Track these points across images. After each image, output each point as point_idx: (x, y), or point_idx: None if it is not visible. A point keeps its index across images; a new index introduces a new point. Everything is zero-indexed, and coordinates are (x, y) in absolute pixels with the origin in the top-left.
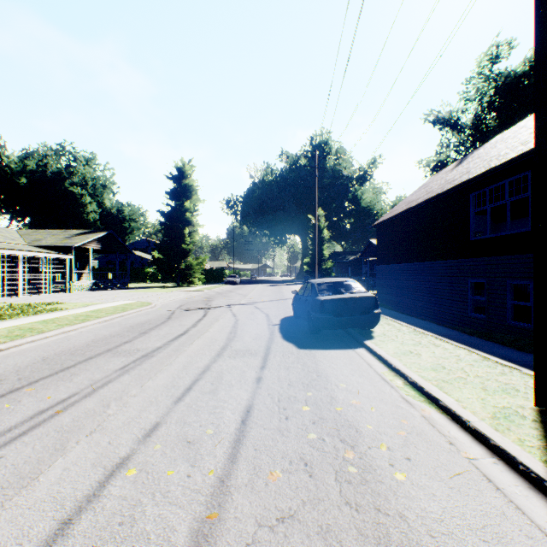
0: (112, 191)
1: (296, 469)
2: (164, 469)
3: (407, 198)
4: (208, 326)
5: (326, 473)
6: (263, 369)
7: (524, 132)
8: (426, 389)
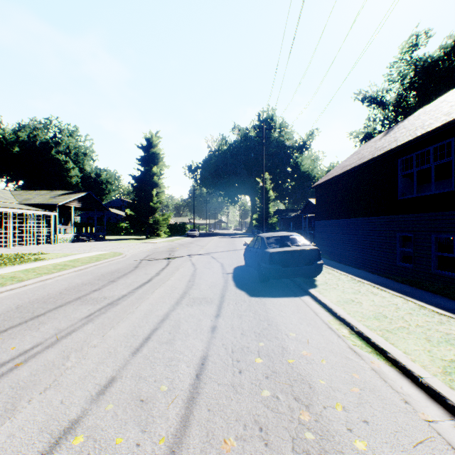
0: (91, 158)
1: (250, 436)
2: (113, 436)
3: (341, 164)
4: (170, 275)
5: (282, 440)
6: (218, 318)
7: (445, 105)
8: (372, 340)
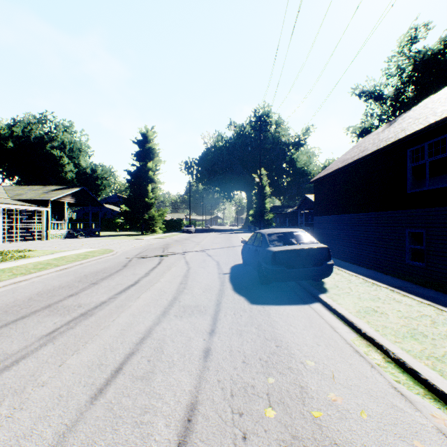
0: (87, 153)
1: None
2: None
3: (340, 158)
4: (160, 276)
5: None
6: (212, 335)
7: None
8: (423, 375)
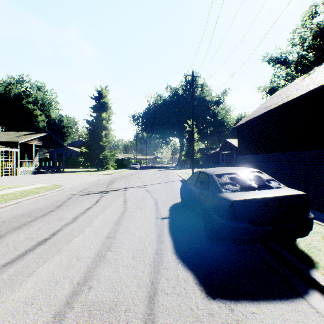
0: (55, 107)
1: None
2: None
3: (261, 106)
4: (88, 222)
5: None
6: None
7: None
8: None
